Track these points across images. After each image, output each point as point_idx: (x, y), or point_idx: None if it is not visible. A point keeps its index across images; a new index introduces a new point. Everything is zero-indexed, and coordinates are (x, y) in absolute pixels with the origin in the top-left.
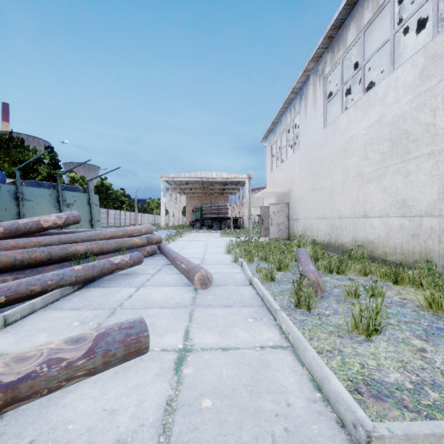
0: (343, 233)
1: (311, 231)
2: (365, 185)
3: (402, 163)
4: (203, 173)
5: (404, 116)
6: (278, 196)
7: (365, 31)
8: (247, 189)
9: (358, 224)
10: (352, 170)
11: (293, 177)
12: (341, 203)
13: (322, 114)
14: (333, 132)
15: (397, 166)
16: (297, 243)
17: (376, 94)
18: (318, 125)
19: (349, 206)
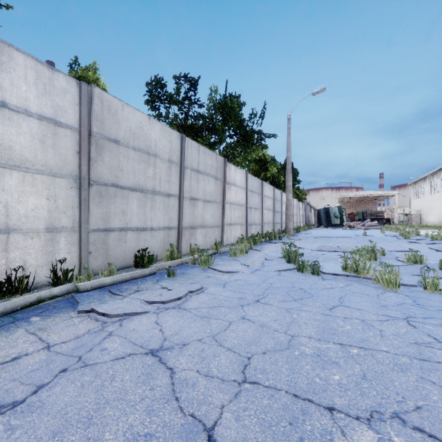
0: (433, 223)
1: (427, 223)
2: (436, 213)
3: (440, 210)
4: (364, 192)
5: (440, 202)
6: (416, 210)
7: (437, 179)
8: (396, 200)
9: (435, 221)
10: (435, 209)
11: (422, 205)
12: (433, 216)
13: (430, 191)
14: (432, 197)
15: (440, 210)
16: (418, 225)
17: (438, 195)
18: (429, 193)
19: (434, 217)
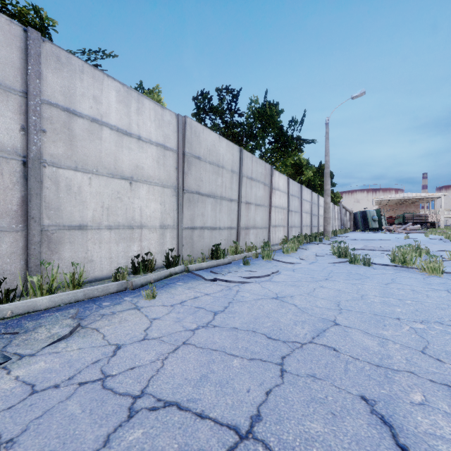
0: None
1: None
2: None
3: None
4: (405, 194)
5: None
6: None
7: None
8: (442, 202)
9: None
10: None
11: None
12: None
13: None
14: None
15: None
16: None
17: None
18: None
19: None
